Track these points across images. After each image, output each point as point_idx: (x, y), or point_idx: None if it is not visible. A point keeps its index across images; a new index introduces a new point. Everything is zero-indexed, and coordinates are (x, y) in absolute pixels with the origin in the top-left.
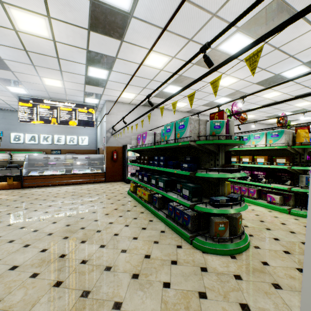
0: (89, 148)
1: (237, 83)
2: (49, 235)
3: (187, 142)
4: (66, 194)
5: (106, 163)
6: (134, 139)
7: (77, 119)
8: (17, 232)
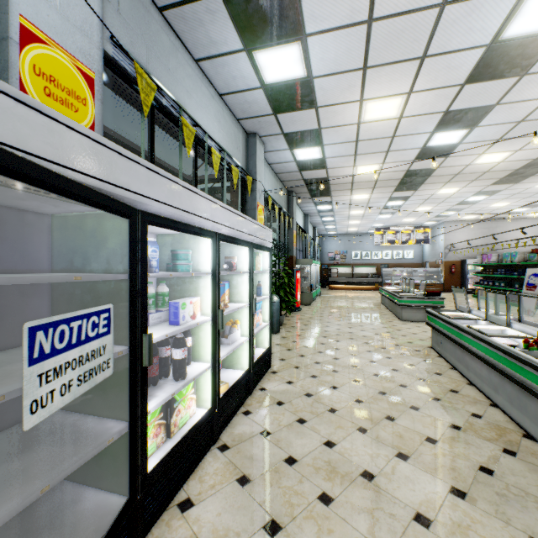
0: (414, 262)
1: None
2: None
3: (515, 263)
4: None
5: (444, 275)
6: (479, 257)
7: (414, 239)
8: None
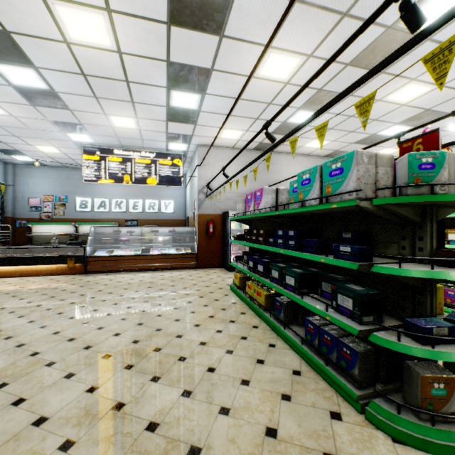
0: (175, 217)
1: (429, 94)
2: (105, 359)
3: (351, 202)
4: (140, 285)
5: (198, 239)
6: (241, 202)
7: (158, 175)
8: (63, 347)
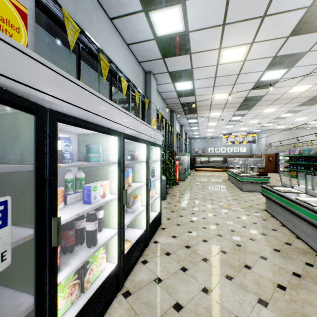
0: (246, 154)
1: None
2: None
3: (311, 155)
4: None
5: (265, 162)
6: (287, 151)
7: (247, 140)
8: None
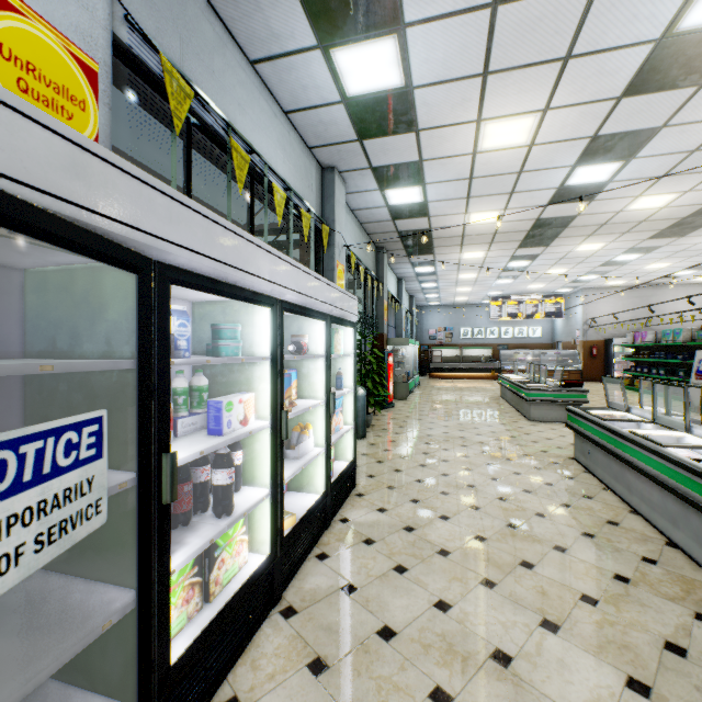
0: (542, 341)
1: None
2: None
3: (679, 343)
4: None
5: (582, 359)
6: (630, 336)
7: (543, 312)
8: None
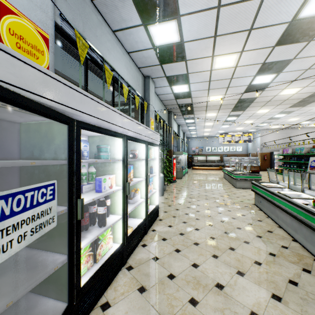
0: (242, 153)
1: None
2: None
3: (303, 154)
4: None
5: (260, 161)
6: (281, 150)
7: (243, 140)
8: None
